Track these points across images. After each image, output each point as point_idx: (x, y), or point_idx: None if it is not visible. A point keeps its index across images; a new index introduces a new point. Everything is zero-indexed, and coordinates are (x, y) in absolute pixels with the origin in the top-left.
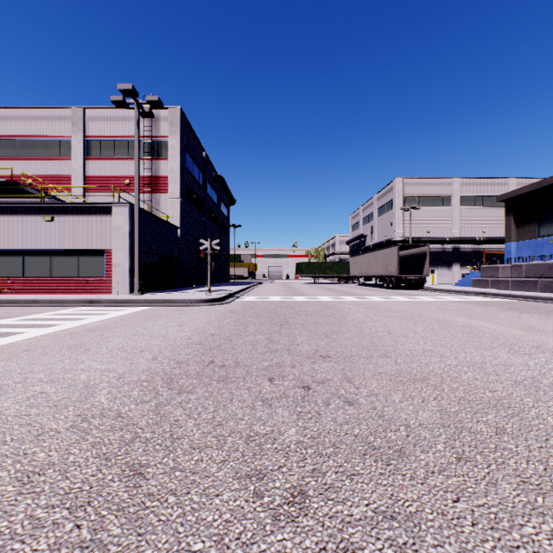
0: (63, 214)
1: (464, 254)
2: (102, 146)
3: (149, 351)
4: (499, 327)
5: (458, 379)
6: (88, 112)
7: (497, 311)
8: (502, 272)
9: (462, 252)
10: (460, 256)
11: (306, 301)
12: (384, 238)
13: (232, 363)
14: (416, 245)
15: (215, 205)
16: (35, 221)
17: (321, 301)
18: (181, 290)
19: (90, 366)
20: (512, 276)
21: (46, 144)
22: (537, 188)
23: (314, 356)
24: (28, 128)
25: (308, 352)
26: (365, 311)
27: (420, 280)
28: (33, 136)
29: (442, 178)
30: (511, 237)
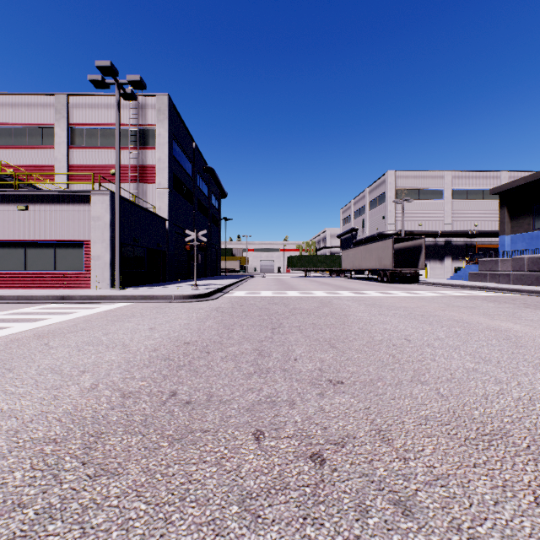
0: (38, 203)
1: (456, 247)
2: (86, 134)
3: (93, 372)
4: (535, 330)
5: None
6: (72, 99)
7: (514, 309)
8: (501, 265)
9: (454, 246)
10: (453, 249)
11: (299, 297)
12: (375, 231)
13: (202, 396)
14: (412, 238)
15: (206, 197)
16: (8, 210)
17: (316, 296)
18: (167, 284)
19: None
20: (514, 270)
21: (28, 132)
22: (533, 180)
23: (319, 381)
24: (9, 115)
25: (311, 373)
26: (368, 309)
27: (415, 273)
28: (14, 123)
29: (435, 171)
30: (505, 230)
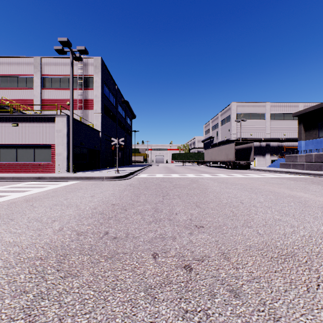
0: (24, 122)
1: (272, 148)
2: (52, 81)
3: (60, 221)
4: (316, 197)
5: (322, 255)
6: (44, 60)
7: (305, 184)
8: (299, 159)
9: (271, 147)
10: (270, 149)
11: (179, 178)
12: (224, 138)
13: (122, 234)
14: (246, 142)
15: (123, 118)
16: (7, 126)
17: (189, 177)
18: (100, 170)
19: (1, 239)
20: (306, 161)
21: (17, 80)
22: (318, 108)
23: (190, 226)
24: (7, 69)
25: (185, 221)
26: (219, 184)
27: (248, 163)
28: (9, 74)
29: (260, 102)
30: (301, 137)
